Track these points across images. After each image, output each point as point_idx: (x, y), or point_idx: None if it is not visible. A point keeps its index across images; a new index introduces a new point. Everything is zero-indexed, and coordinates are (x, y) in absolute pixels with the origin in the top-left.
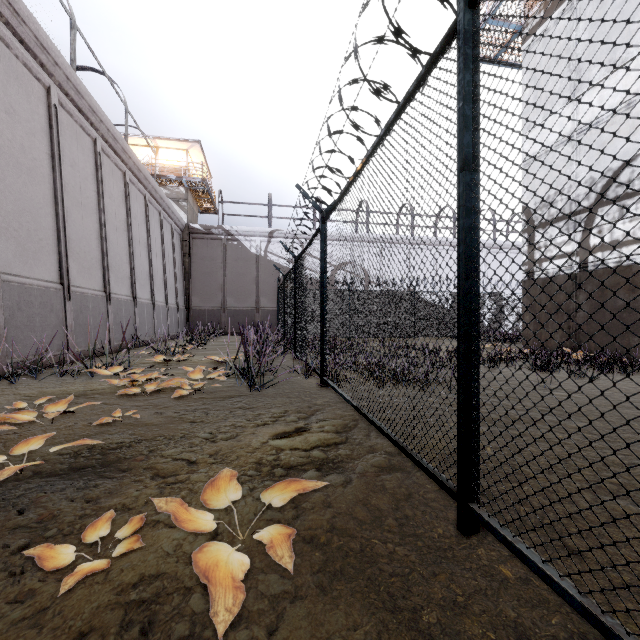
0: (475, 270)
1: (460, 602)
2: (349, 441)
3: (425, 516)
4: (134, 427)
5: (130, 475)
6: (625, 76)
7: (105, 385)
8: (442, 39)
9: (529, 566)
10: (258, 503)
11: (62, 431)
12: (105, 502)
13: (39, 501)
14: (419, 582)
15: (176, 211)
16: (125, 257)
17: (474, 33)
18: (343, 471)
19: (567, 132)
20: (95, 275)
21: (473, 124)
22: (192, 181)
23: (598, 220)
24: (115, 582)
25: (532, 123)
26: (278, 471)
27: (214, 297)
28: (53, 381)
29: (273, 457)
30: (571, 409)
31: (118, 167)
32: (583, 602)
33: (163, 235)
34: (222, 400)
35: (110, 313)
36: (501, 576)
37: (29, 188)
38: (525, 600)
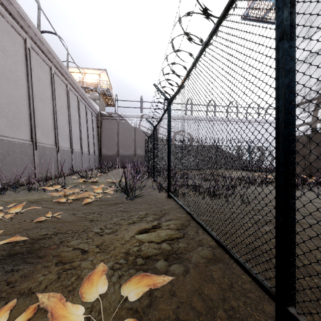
0: (292, 119)
1: None
2: (185, 236)
3: (247, 308)
4: (57, 223)
5: (43, 261)
6: None
7: (50, 196)
8: None
9: None
10: None
11: (14, 226)
12: (18, 286)
13: None
14: None
15: (94, 105)
16: (67, 128)
17: None
18: (182, 261)
19: (304, 56)
20: (50, 137)
21: (291, 1)
22: (102, 90)
23: None
24: None
25: None
26: (139, 260)
27: (113, 149)
28: (23, 193)
29: (137, 248)
30: (320, 214)
31: (63, 82)
32: None
33: (87, 117)
34: (111, 206)
35: (58, 157)
36: None
37: (14, 91)
38: None
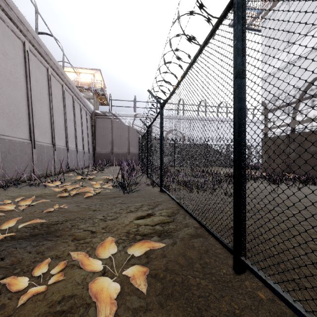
0: (243, 131)
1: (237, 313)
2: (175, 221)
3: (216, 262)
4: (64, 213)
5: (61, 239)
6: (314, 34)
7: (51, 191)
8: (225, 8)
9: (275, 293)
10: (127, 255)
11: (28, 215)
12: (47, 254)
13: (12, 253)
14: (214, 301)
15: (88, 104)
16: (62, 127)
17: (243, 4)
18: (172, 237)
19: (284, 63)
20: (47, 136)
21: (242, 52)
22: (96, 89)
23: (300, 108)
24: (49, 300)
25: (266, 59)
26: (138, 237)
27: (107, 147)
28: (25, 189)
29: (135, 229)
30: (289, 204)
31: (59, 82)
32: (308, 316)
33: (82, 116)
34: (110, 199)
35: (55, 155)
36: (259, 298)
37: (14, 92)
38: (273, 312)
